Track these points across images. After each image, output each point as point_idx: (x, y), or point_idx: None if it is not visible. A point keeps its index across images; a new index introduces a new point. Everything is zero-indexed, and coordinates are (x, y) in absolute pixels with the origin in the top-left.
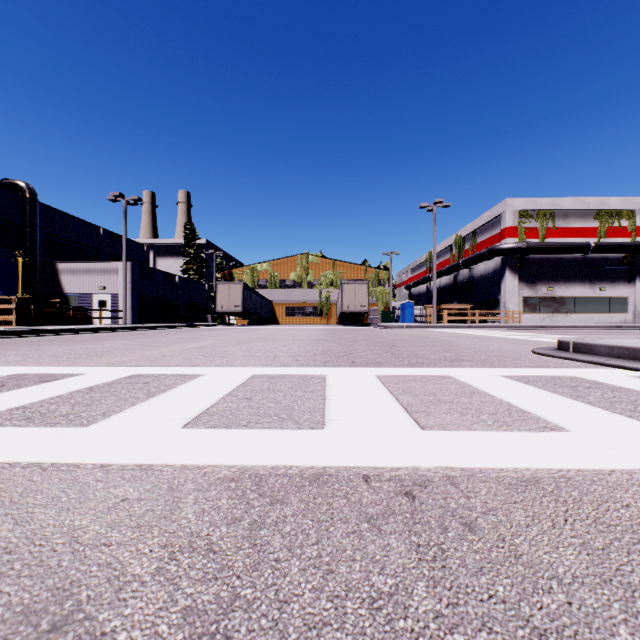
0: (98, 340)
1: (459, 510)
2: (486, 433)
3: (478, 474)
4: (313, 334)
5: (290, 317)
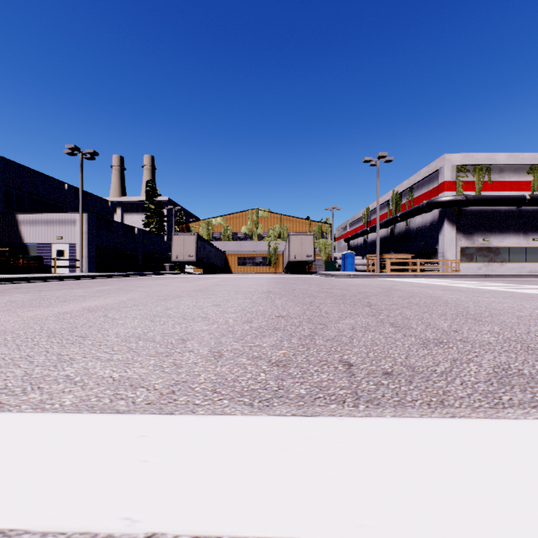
0: None
1: None
2: None
3: None
4: (261, 284)
5: (242, 266)
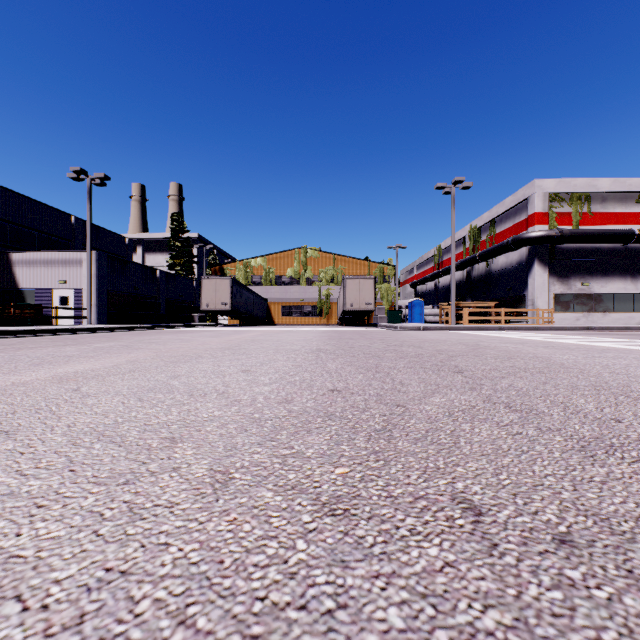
0: None
1: None
2: None
3: None
4: (310, 339)
5: (287, 317)
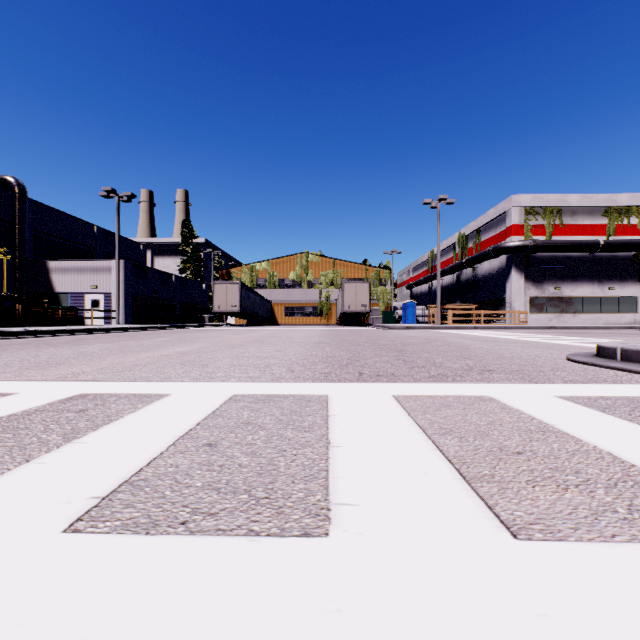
0: (77, 343)
1: None
2: None
3: None
4: (313, 336)
5: (289, 317)
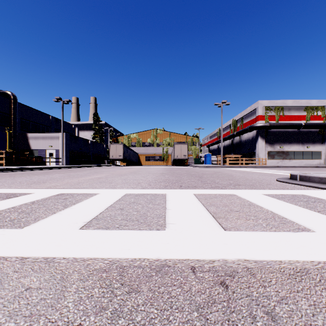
0: (46, 173)
1: (260, 299)
2: (264, 233)
3: (266, 266)
4: (159, 170)
5: (147, 161)
